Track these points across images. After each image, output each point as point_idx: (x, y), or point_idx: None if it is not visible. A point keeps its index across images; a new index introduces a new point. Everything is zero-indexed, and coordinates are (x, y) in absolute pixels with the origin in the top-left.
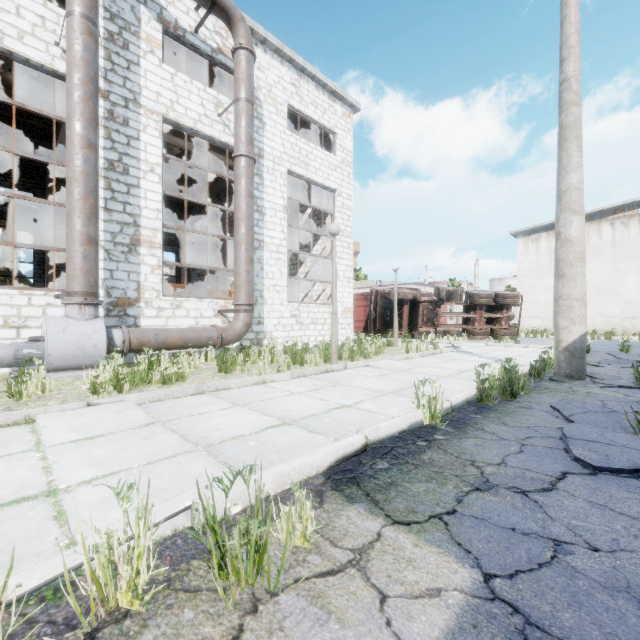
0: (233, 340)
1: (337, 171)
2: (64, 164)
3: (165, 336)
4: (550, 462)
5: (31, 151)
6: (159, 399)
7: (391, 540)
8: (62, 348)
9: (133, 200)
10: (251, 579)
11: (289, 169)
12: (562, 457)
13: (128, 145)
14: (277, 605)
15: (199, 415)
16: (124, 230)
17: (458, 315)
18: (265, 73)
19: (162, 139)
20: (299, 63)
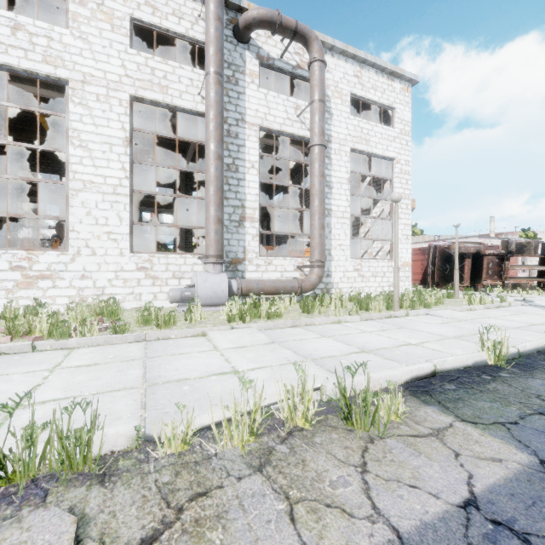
0: (309, 289)
1: (395, 141)
2: (202, 171)
3: (263, 285)
4: None
5: (173, 161)
6: (270, 328)
7: (461, 429)
8: (205, 292)
9: (241, 189)
10: (367, 427)
11: (352, 147)
12: None
13: (238, 151)
14: (385, 443)
15: (300, 340)
16: (236, 211)
17: (532, 268)
18: (332, 73)
19: (259, 143)
20: (361, 57)
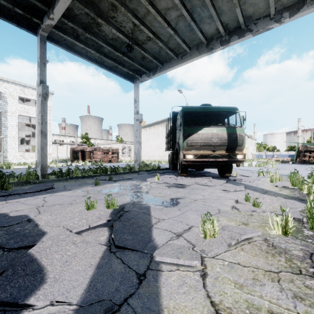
0: None
1: None
2: None
3: None
4: None
5: None
6: None
7: None
8: None
9: None
10: None
11: (19, 114)
12: None
13: None
14: None
15: None
16: None
17: (98, 155)
18: (8, 89)
19: None
20: (22, 85)
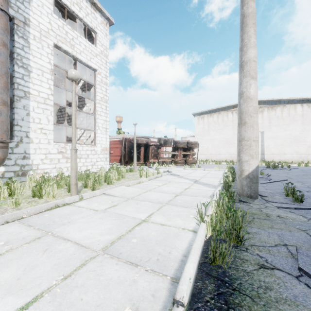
0: None
1: (97, 57)
2: None
3: None
4: None
5: None
6: None
7: None
8: None
9: None
10: None
11: (56, 43)
12: None
13: None
14: None
15: None
16: None
17: (169, 153)
18: None
19: None
20: None
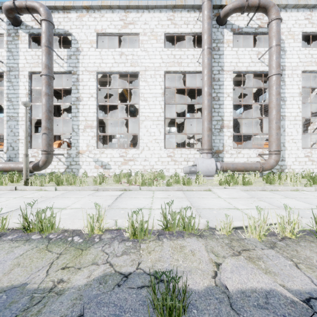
0: (268, 169)
1: None
2: (199, 103)
3: (236, 165)
4: None
5: (177, 98)
6: (247, 190)
7: None
8: (202, 168)
9: (221, 110)
10: None
11: (303, 70)
12: None
13: (219, 88)
14: None
15: (270, 198)
16: (218, 123)
17: None
18: (286, 23)
19: (232, 81)
20: (311, 4)
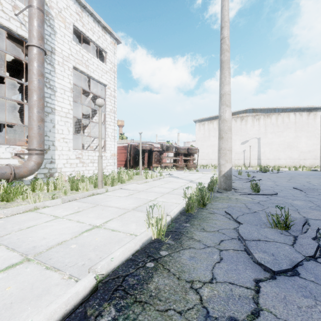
0: (26, 175)
1: (107, 74)
2: None
3: None
4: (243, 269)
5: None
6: None
7: None
8: None
9: None
10: None
11: (75, 66)
12: (247, 260)
13: None
14: None
15: None
16: None
17: (171, 158)
18: None
19: None
20: (81, 1)
